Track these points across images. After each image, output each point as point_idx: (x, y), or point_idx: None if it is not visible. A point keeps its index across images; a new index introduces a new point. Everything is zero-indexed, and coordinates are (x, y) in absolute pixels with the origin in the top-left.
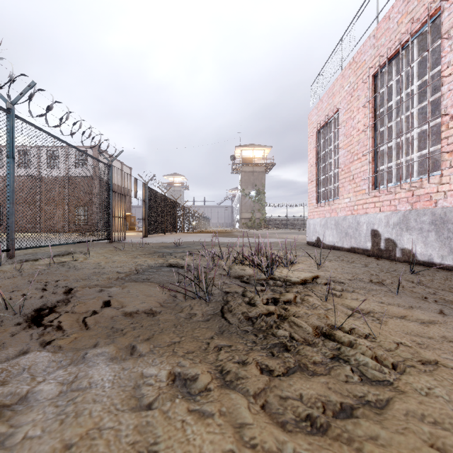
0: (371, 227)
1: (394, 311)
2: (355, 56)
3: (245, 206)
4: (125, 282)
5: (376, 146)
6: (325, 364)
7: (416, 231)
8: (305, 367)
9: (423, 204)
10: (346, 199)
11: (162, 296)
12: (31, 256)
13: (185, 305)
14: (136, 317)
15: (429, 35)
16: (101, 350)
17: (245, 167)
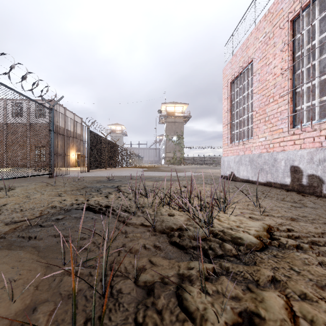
0: (291, 163)
1: None
2: (271, 7)
3: (169, 147)
4: None
5: (294, 87)
6: None
7: None
8: None
9: None
10: (261, 139)
11: None
12: None
13: None
14: None
15: None
16: None
17: (169, 119)
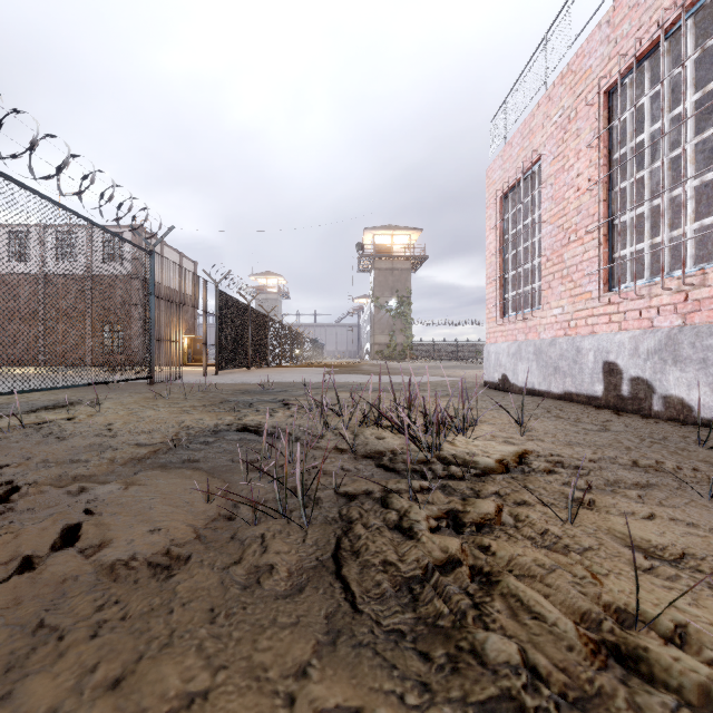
0: (604, 357)
1: None
2: (572, 61)
3: (380, 324)
4: (141, 470)
5: (611, 215)
6: None
7: (694, 364)
8: None
9: (708, 316)
10: (555, 310)
11: (206, 509)
12: None
13: (252, 538)
14: (123, 580)
15: None
16: None
17: (379, 262)
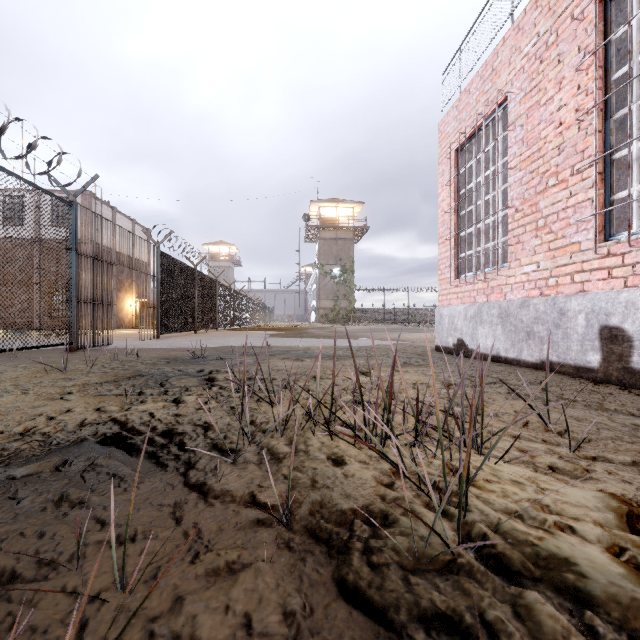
0: (602, 321)
1: None
2: None
3: (325, 290)
4: None
5: (609, 148)
6: None
7: None
8: None
9: None
10: (527, 267)
11: None
12: None
13: None
14: None
15: None
16: None
17: (324, 232)
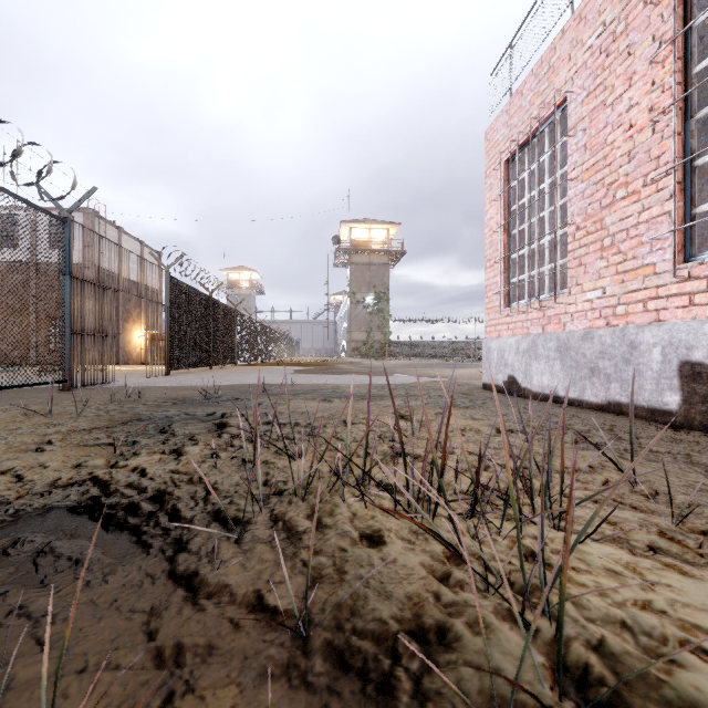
0: (682, 356)
1: None
2: None
3: (357, 320)
4: None
5: (689, 153)
6: None
7: None
8: None
9: None
10: (590, 293)
11: None
12: None
13: None
14: None
15: None
16: None
17: (356, 256)
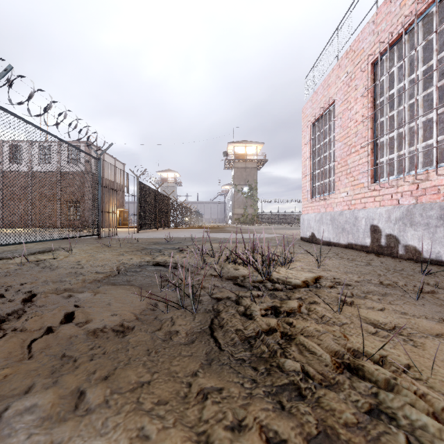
0: (371, 222)
1: (425, 326)
2: (353, 44)
3: (238, 202)
4: (101, 286)
5: (375, 137)
6: (364, 430)
7: (422, 226)
8: (334, 436)
9: (430, 198)
10: (343, 194)
11: (140, 305)
12: (9, 254)
13: (166, 318)
14: (101, 337)
15: (437, 14)
16: (30, 401)
17: (237, 163)
